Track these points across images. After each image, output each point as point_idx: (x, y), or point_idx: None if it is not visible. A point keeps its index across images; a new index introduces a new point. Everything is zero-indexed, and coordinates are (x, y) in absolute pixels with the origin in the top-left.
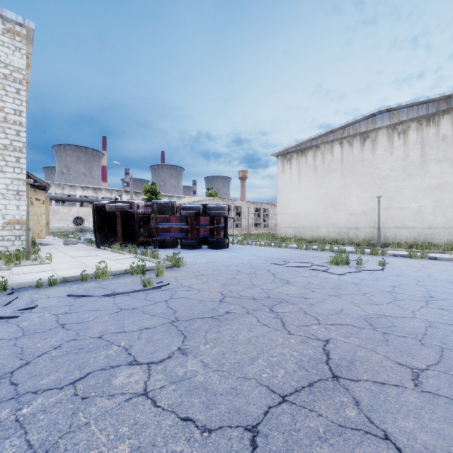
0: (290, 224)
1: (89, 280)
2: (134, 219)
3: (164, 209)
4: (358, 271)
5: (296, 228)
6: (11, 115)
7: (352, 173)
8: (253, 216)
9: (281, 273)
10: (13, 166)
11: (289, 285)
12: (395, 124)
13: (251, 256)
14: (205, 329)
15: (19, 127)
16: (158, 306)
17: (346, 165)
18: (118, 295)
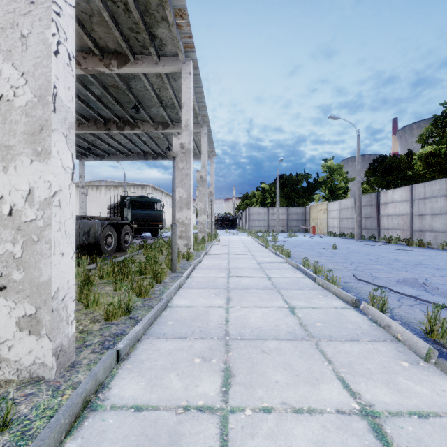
0: None
1: None
2: None
3: None
4: None
5: None
6: None
7: (93, 201)
8: None
9: None
10: None
11: None
12: (107, 186)
13: None
14: None
15: None
16: None
17: (91, 197)
18: None
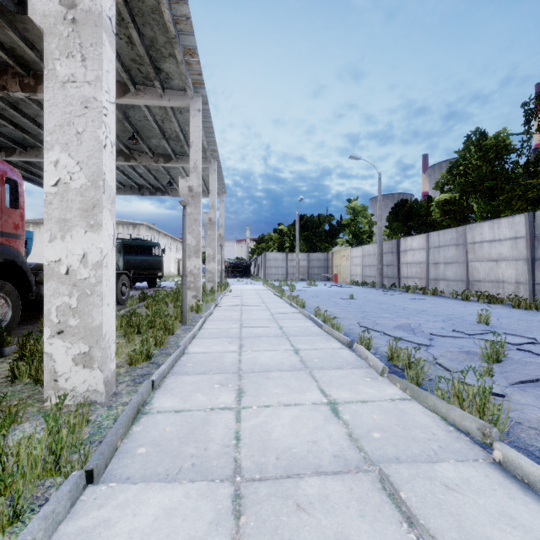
0: None
1: None
2: None
3: None
4: None
5: None
6: None
7: None
8: None
9: None
10: None
11: None
12: None
13: None
14: None
15: None
16: None
17: None
18: None
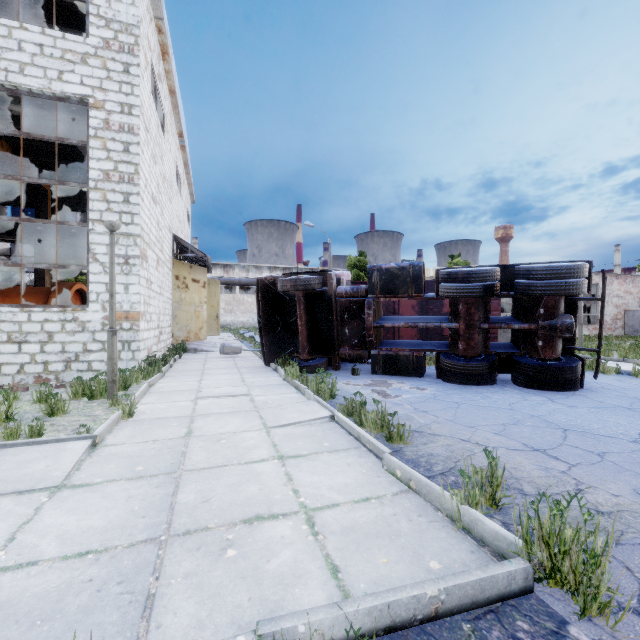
0: None
1: None
2: (330, 308)
3: (397, 284)
4: None
5: None
6: (116, 115)
7: None
8: None
9: None
10: (119, 211)
11: None
12: None
13: None
14: None
15: (128, 137)
16: None
17: None
18: None
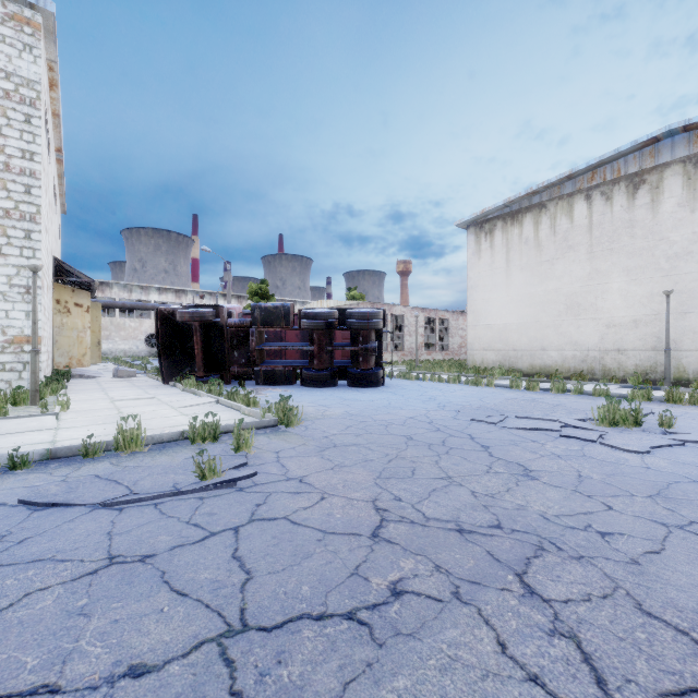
0: (491, 344)
1: (102, 455)
2: (222, 336)
3: (273, 318)
4: (676, 444)
5: (503, 352)
6: (17, 160)
7: (611, 251)
8: (422, 331)
9: (501, 445)
10: (20, 246)
11: (536, 483)
12: None
13: (428, 403)
14: (325, 695)
15: (30, 180)
16: (208, 553)
17: (598, 236)
18: (133, 504)
